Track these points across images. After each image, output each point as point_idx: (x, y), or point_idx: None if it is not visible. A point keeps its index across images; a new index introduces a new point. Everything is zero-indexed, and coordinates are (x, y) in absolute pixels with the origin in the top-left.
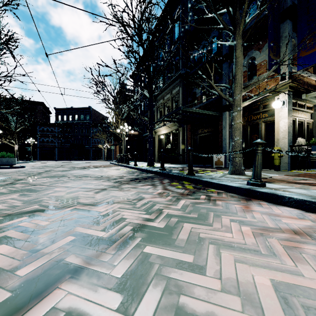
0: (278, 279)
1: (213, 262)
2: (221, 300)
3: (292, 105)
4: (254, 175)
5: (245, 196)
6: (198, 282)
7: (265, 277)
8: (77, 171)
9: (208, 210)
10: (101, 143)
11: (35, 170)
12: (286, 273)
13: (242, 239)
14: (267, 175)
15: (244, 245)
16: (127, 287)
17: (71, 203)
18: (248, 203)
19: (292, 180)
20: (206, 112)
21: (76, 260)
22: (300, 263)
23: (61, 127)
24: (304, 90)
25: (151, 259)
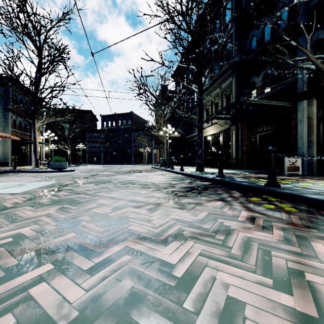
0: None
1: None
2: None
3: None
4: None
5: None
6: None
7: None
8: (122, 176)
9: None
10: (142, 147)
11: (83, 174)
12: None
13: None
14: None
15: None
16: None
17: (120, 232)
18: None
19: None
20: (274, 103)
21: None
22: None
23: (106, 132)
24: None
25: None
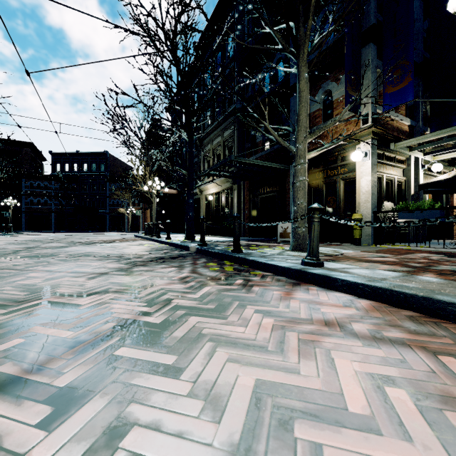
0: (266, 379)
1: (199, 363)
2: (181, 406)
3: (376, 157)
4: (309, 251)
5: (295, 279)
6: (164, 387)
7: (253, 377)
8: (78, 248)
9: (235, 298)
10: (124, 206)
11: (12, 247)
12: (281, 372)
13: (255, 333)
14: (339, 251)
15: (252, 341)
16: (66, 398)
17: (44, 294)
18: (293, 289)
19: (365, 258)
20: (267, 164)
21: (11, 370)
22: (306, 360)
23: (61, 181)
24: (393, 138)
25: (118, 363)
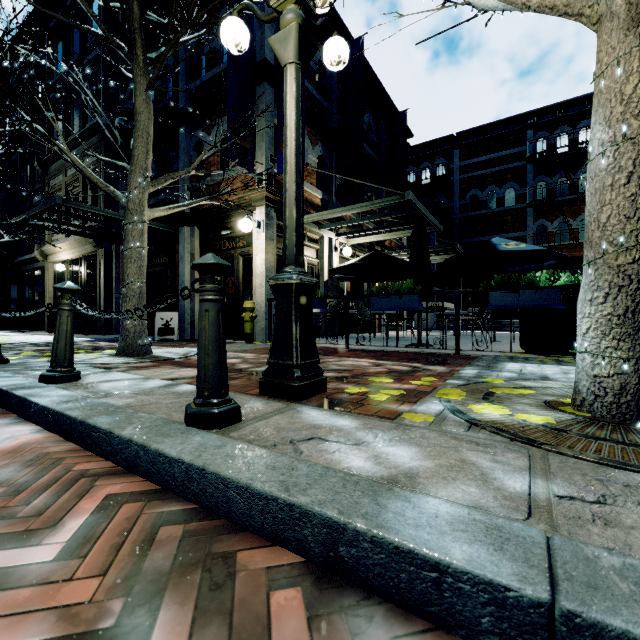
0: None
1: None
2: None
3: (273, 231)
4: (52, 357)
5: (4, 408)
6: None
7: None
8: None
9: None
10: None
11: None
12: None
13: None
14: (192, 353)
15: None
16: None
17: None
18: None
19: None
20: None
21: None
22: None
23: None
24: None
25: None
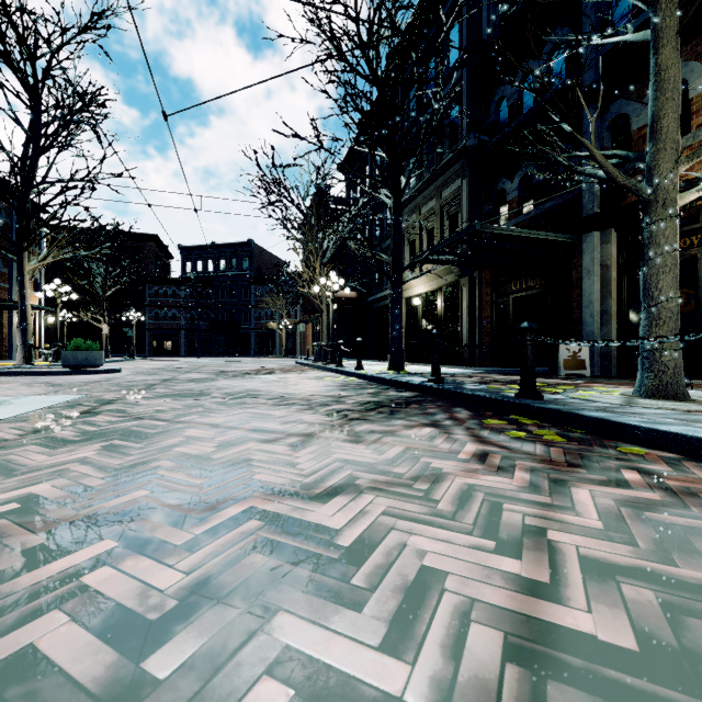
0: None
1: None
2: None
3: None
4: None
5: None
6: None
7: None
8: (230, 382)
9: None
10: (275, 319)
11: (142, 378)
12: None
13: None
14: None
15: None
16: None
17: (237, 485)
18: None
19: None
20: (539, 235)
21: None
22: None
23: (192, 285)
24: None
25: None
